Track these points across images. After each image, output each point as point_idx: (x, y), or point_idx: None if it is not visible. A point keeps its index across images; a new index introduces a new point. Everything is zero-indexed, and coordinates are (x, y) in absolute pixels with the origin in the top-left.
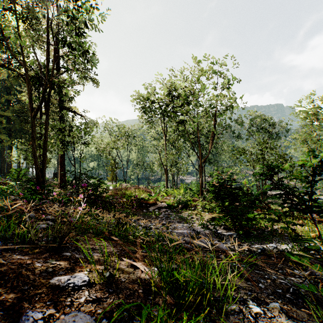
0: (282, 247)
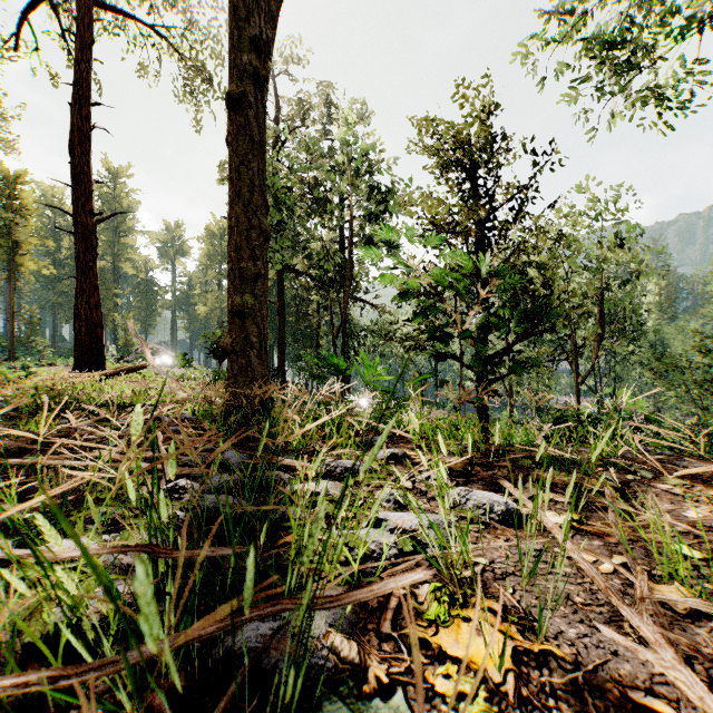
0: None
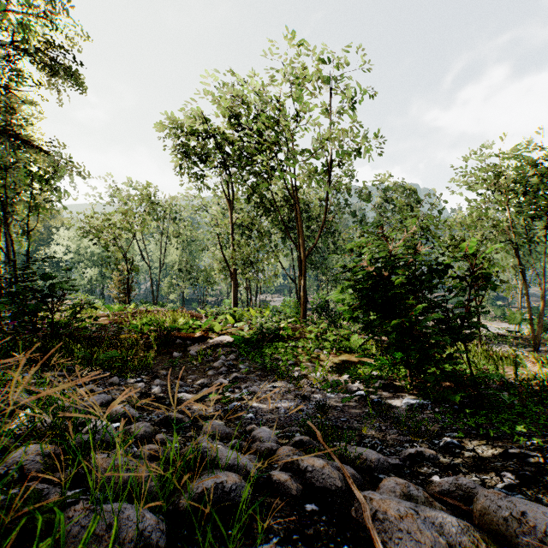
0: None
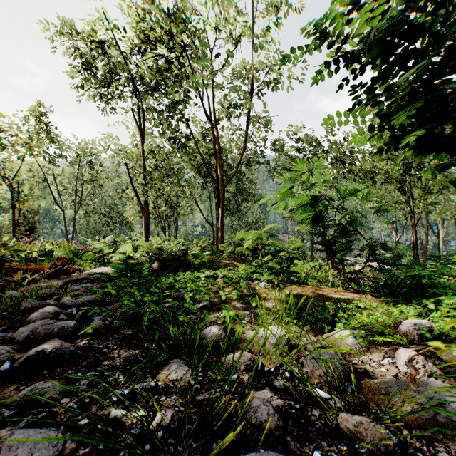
0: None
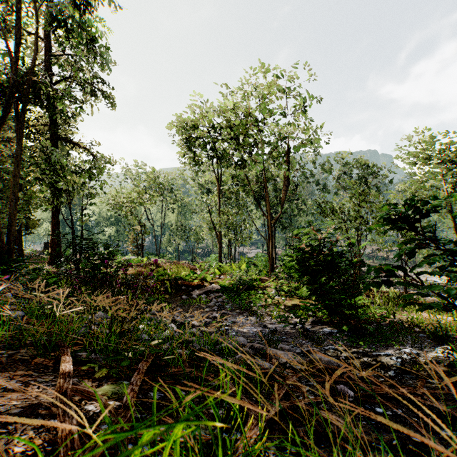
0: (428, 354)
